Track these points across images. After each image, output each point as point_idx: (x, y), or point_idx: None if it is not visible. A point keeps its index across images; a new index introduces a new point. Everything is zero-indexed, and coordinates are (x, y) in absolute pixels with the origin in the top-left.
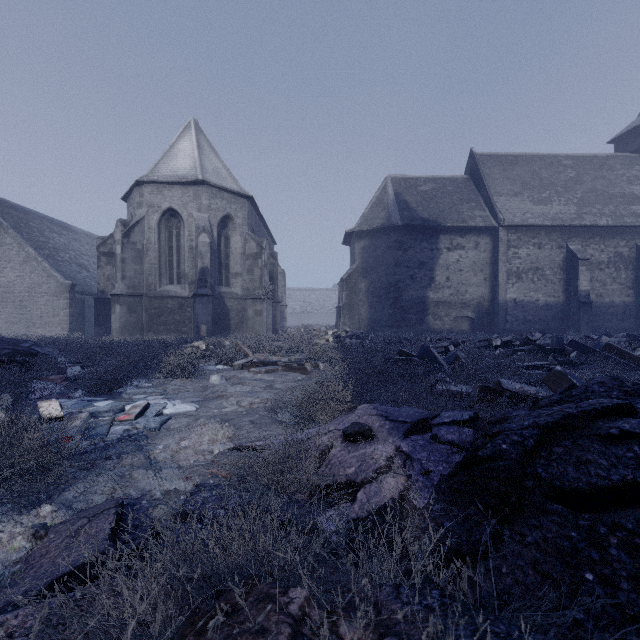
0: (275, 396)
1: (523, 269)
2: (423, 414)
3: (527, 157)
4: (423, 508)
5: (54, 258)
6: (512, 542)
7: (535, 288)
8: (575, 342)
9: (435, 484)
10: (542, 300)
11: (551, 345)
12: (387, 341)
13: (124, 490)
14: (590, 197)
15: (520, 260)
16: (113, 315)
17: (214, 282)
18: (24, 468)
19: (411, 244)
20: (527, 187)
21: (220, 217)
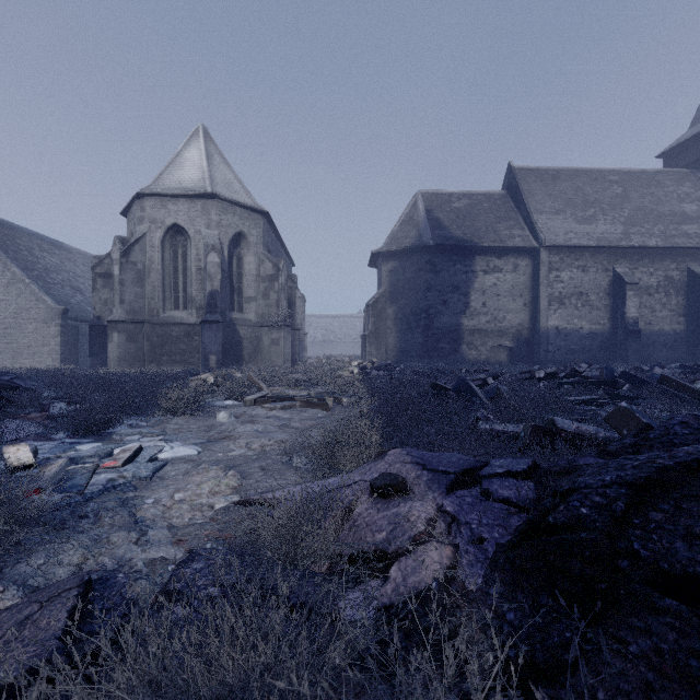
0: (291, 436)
1: (566, 294)
2: (468, 462)
3: (570, 172)
4: (476, 591)
5: (44, 280)
6: (608, 651)
7: (579, 315)
8: (627, 374)
9: (490, 557)
10: (586, 328)
11: (600, 377)
12: (418, 373)
13: (97, 559)
14: (638, 216)
15: (563, 284)
16: (110, 344)
17: (225, 307)
18: None
19: (444, 266)
20: (570, 204)
21: (232, 234)
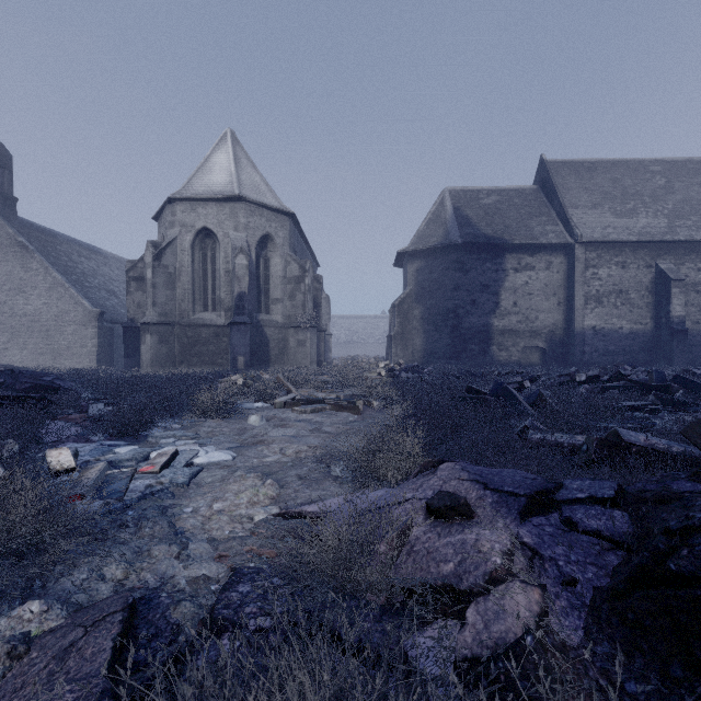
0: (324, 442)
1: (604, 292)
2: (537, 482)
3: (607, 163)
4: (578, 647)
5: (82, 284)
6: None
7: (618, 314)
8: (681, 378)
9: (588, 604)
10: (626, 328)
11: (650, 381)
12: (447, 375)
13: (139, 575)
14: (684, 208)
15: (600, 282)
16: (143, 345)
17: (252, 309)
18: (12, 545)
19: (472, 265)
20: (608, 198)
21: (259, 237)
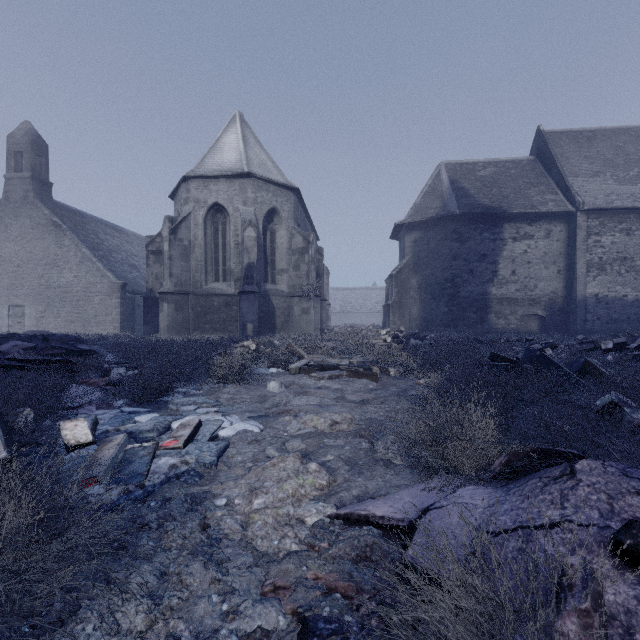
0: (353, 412)
1: (607, 259)
2: None
3: (607, 131)
4: None
5: (107, 259)
6: None
7: (622, 281)
8: None
9: None
10: (631, 295)
11: None
12: (452, 342)
13: (168, 623)
14: None
15: (603, 249)
16: (161, 313)
17: (260, 279)
18: None
19: (470, 235)
20: (609, 165)
21: (266, 211)
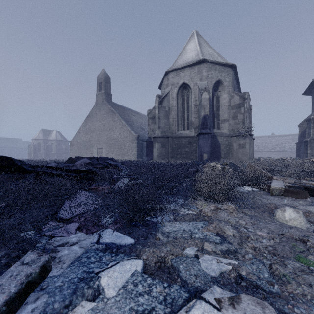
0: None
1: None
2: None
3: None
4: None
5: (132, 125)
6: None
7: None
8: None
9: None
10: None
11: None
12: None
13: None
14: None
15: None
16: (154, 149)
17: (210, 126)
18: None
19: None
20: None
21: (214, 82)
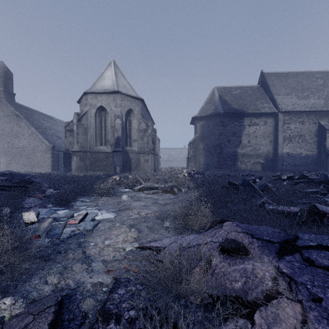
0: (159, 208)
1: (293, 136)
2: (282, 234)
3: (294, 73)
4: None
5: (44, 133)
6: None
7: (300, 146)
8: None
9: None
10: (304, 153)
11: (319, 179)
12: (217, 176)
13: (66, 281)
14: None
15: (291, 131)
16: (72, 162)
17: (123, 144)
18: None
19: (228, 123)
20: (294, 90)
21: (126, 110)
